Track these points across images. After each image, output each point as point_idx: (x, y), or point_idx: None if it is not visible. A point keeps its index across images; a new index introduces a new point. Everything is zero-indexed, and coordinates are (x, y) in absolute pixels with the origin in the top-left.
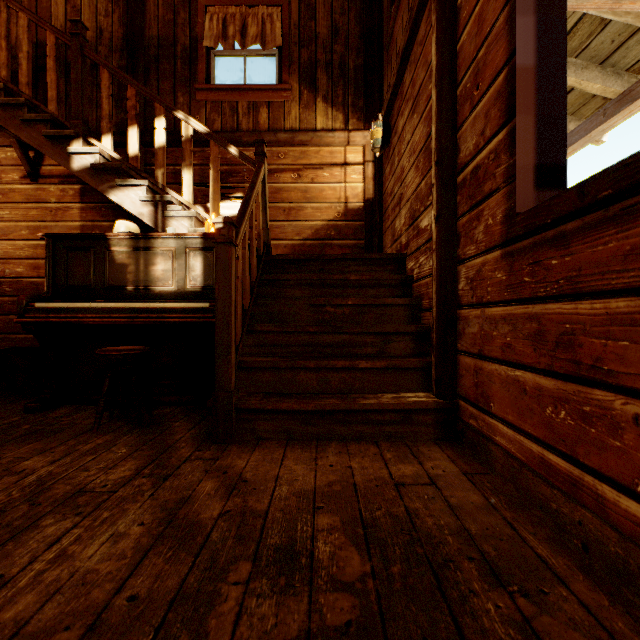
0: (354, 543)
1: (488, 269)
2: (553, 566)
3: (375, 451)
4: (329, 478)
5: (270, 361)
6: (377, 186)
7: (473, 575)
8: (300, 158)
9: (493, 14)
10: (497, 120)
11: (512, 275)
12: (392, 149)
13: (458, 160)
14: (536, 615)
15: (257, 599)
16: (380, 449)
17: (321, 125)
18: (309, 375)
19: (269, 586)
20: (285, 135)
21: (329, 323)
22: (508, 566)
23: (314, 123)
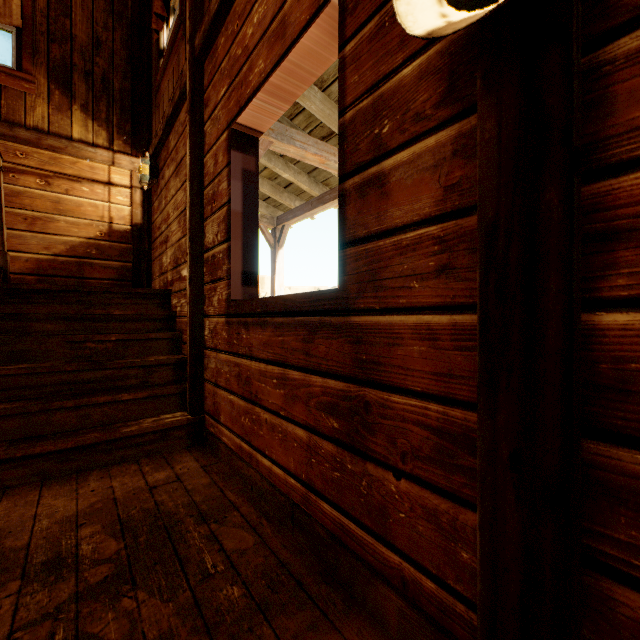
0: (113, 536)
1: (220, 328)
2: (236, 503)
3: (136, 468)
4: (91, 501)
5: (18, 407)
6: (146, 214)
7: (191, 523)
8: (50, 164)
9: (222, 163)
10: (224, 234)
11: (230, 336)
12: (160, 189)
13: (205, 242)
14: (218, 528)
15: (31, 596)
16: (141, 465)
17: (79, 135)
18: (67, 414)
19: (41, 585)
20: (27, 133)
21: (90, 358)
22: (212, 512)
23: (70, 130)
